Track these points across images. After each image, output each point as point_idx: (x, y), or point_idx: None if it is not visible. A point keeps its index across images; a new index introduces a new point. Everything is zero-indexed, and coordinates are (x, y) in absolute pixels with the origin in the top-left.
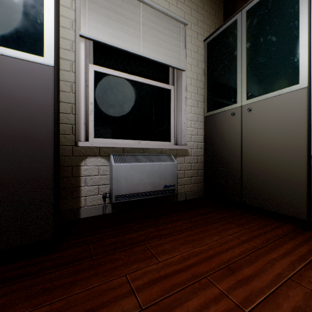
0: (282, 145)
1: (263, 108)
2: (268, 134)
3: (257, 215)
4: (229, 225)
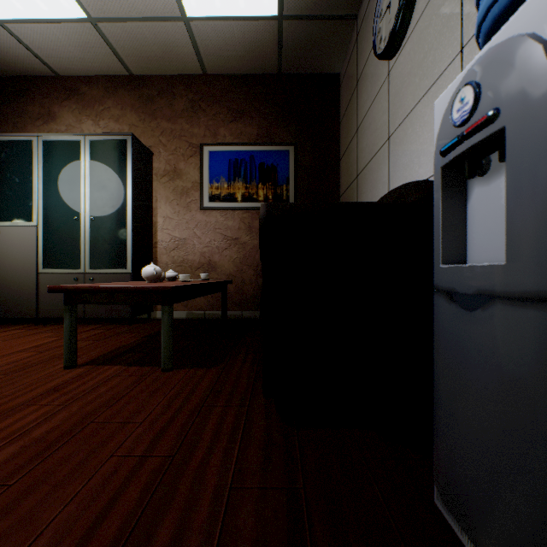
0: (24, 265)
1: (10, 233)
2: (14, 255)
3: (7, 325)
4: None
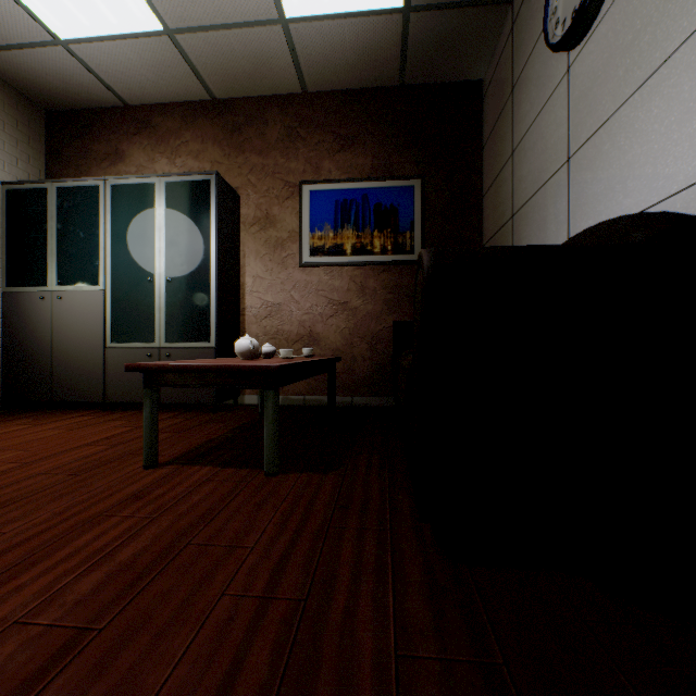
0: (89, 337)
1: (73, 299)
2: (78, 326)
3: (70, 410)
4: (23, 420)
